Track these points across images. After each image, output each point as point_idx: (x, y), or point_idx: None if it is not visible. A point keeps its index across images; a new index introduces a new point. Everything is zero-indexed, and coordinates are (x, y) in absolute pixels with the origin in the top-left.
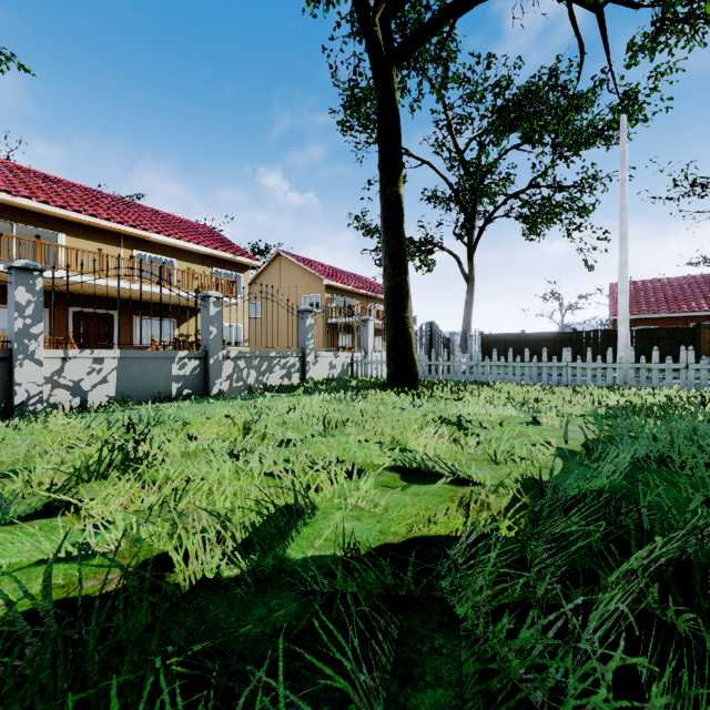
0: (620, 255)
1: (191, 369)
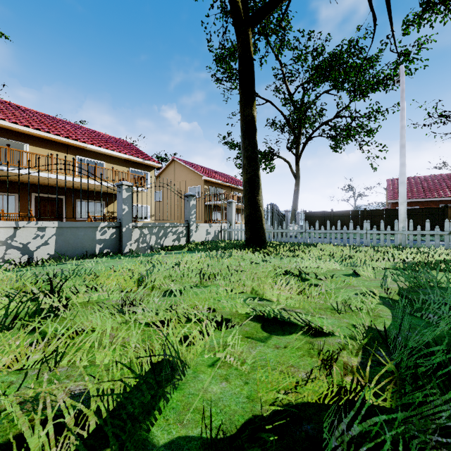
0: (400, 158)
1: (109, 235)
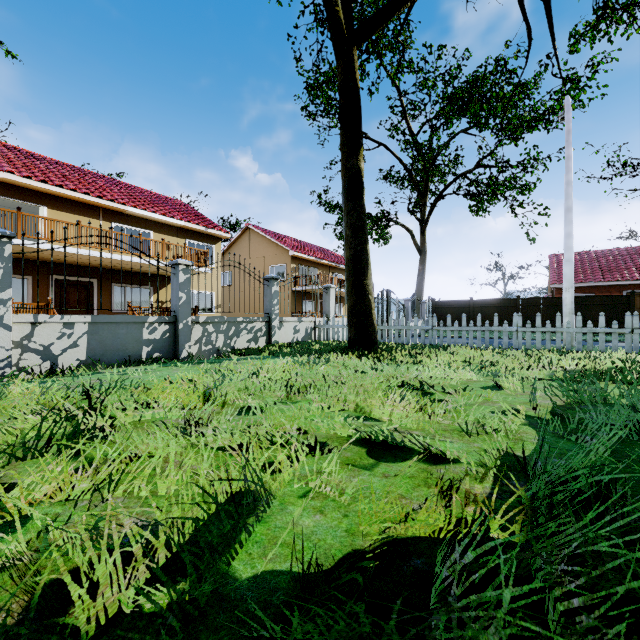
0: (565, 227)
1: (161, 334)
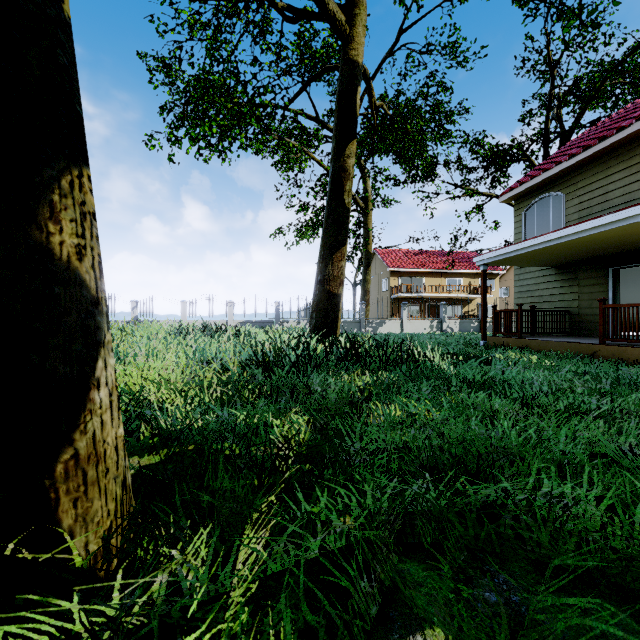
0: None
1: (476, 325)
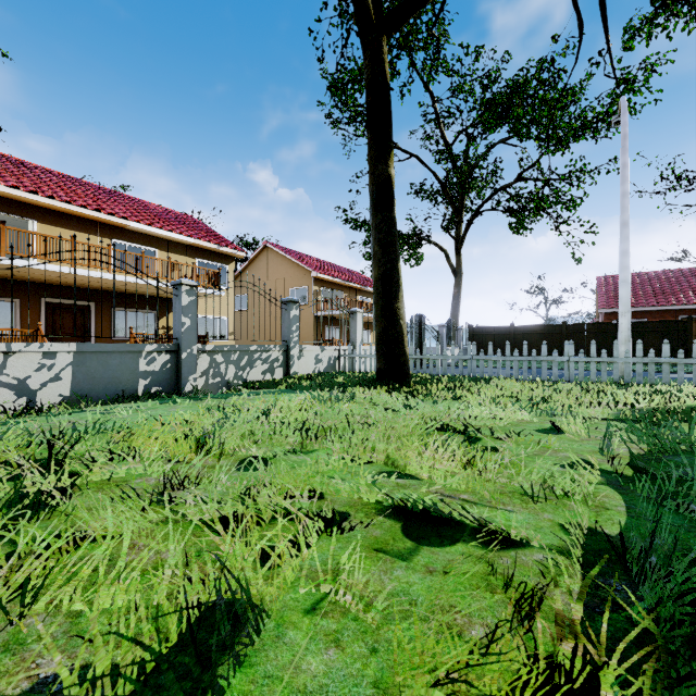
0: (621, 243)
1: (161, 365)
